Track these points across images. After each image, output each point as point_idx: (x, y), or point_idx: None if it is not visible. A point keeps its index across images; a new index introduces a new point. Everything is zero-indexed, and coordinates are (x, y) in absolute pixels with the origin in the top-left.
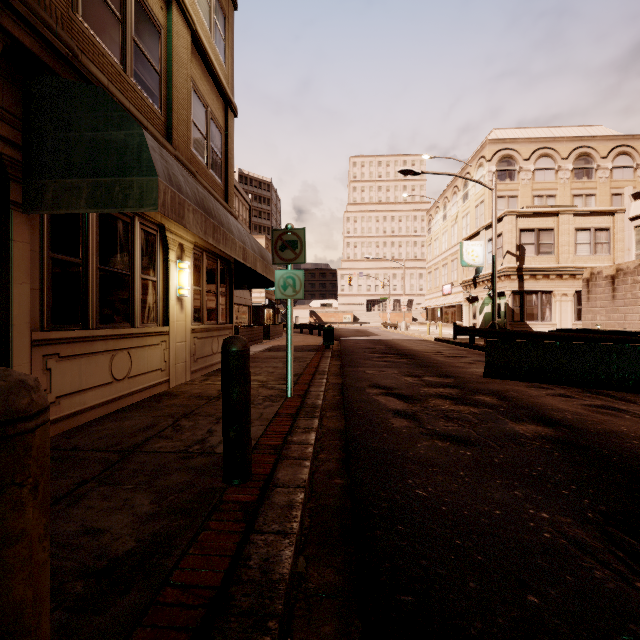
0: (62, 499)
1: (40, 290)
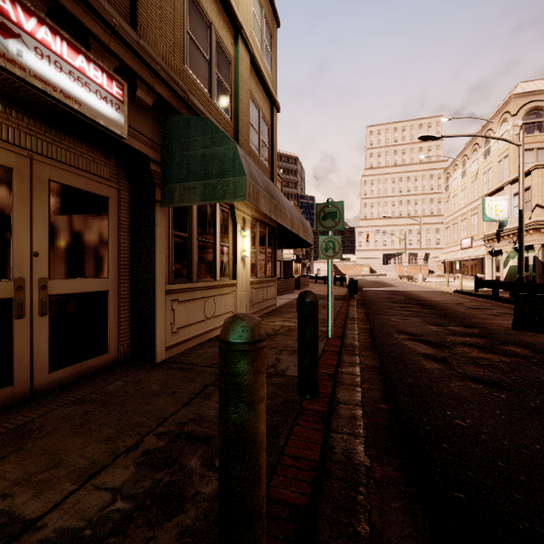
0: (198, 395)
1: (168, 257)
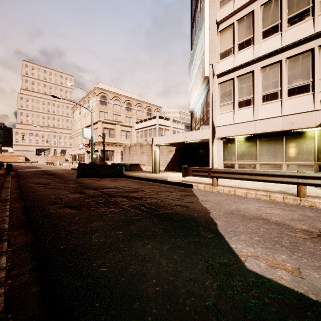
0: None
1: None
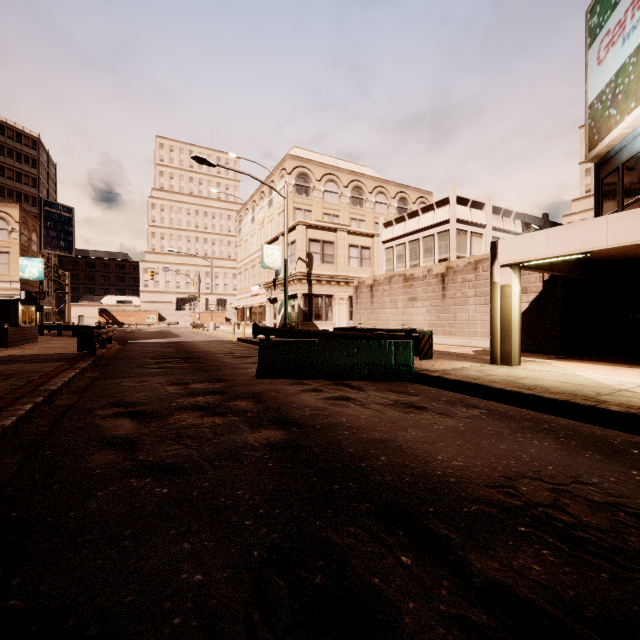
0: None
1: None
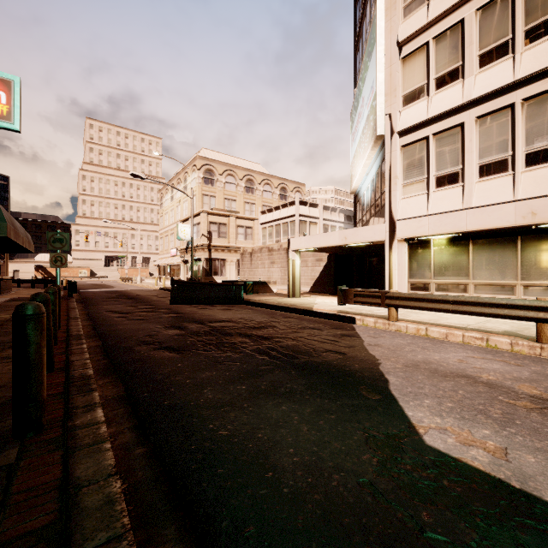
0: None
1: None
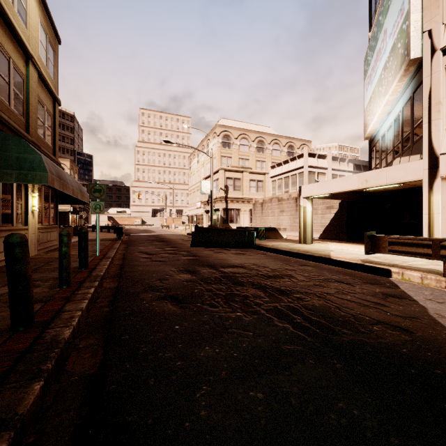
0: None
1: None
